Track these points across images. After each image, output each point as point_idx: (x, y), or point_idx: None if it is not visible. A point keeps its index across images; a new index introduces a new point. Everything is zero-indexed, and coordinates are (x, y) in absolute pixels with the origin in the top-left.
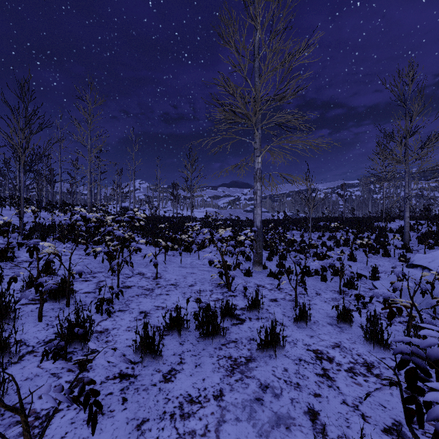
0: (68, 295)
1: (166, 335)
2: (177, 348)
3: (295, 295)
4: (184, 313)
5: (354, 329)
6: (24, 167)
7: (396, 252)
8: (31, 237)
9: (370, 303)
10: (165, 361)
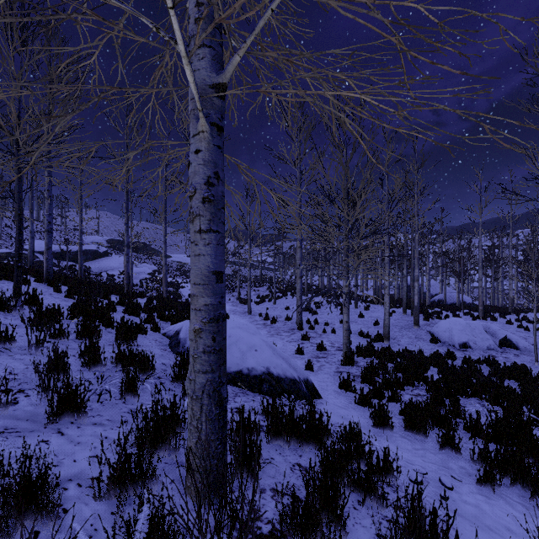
0: None
1: None
2: None
3: None
4: None
5: None
6: None
7: None
8: None
9: None
10: None
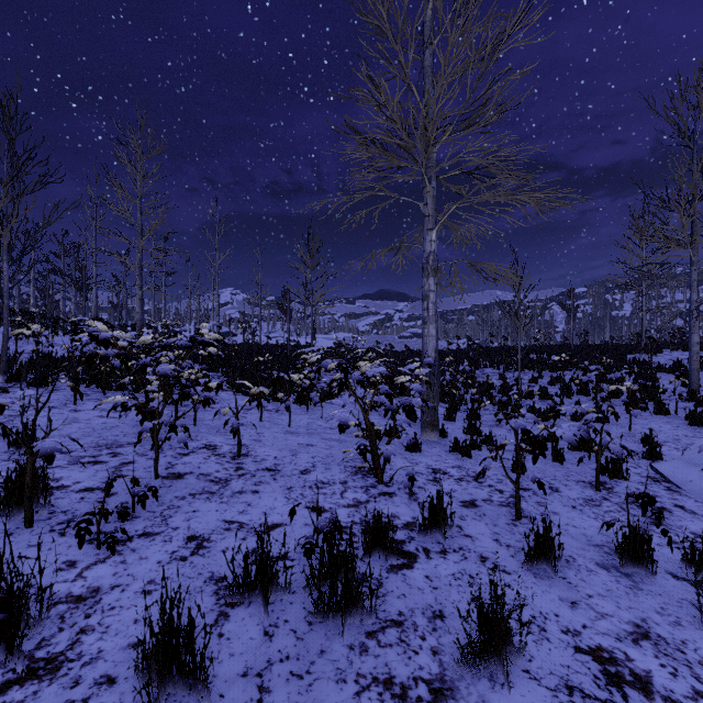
0: (28, 501)
1: (235, 604)
2: (255, 648)
3: (517, 496)
4: (278, 552)
5: (662, 581)
6: (9, 251)
7: (678, 407)
8: (23, 378)
9: (664, 511)
10: (218, 700)
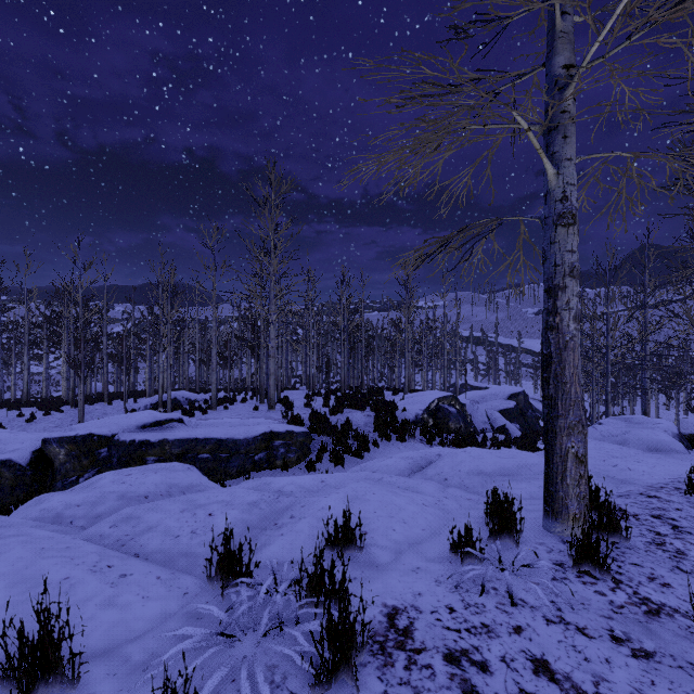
0: None
1: None
2: None
3: None
4: None
5: None
6: None
7: None
8: None
9: None
10: None
